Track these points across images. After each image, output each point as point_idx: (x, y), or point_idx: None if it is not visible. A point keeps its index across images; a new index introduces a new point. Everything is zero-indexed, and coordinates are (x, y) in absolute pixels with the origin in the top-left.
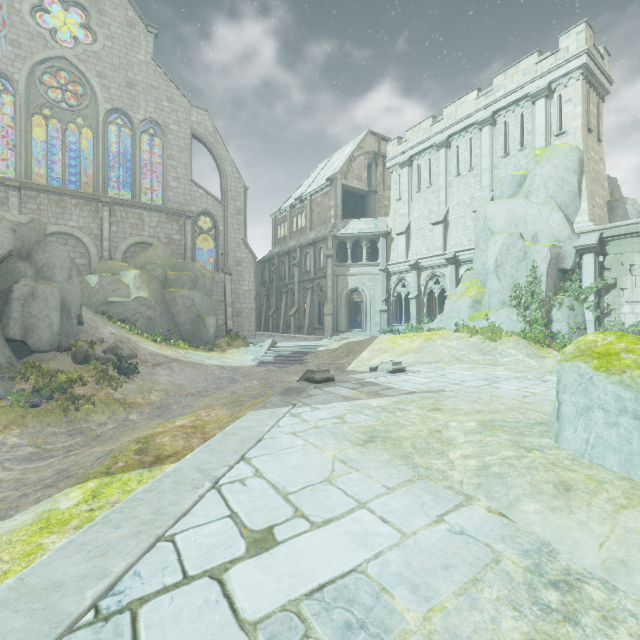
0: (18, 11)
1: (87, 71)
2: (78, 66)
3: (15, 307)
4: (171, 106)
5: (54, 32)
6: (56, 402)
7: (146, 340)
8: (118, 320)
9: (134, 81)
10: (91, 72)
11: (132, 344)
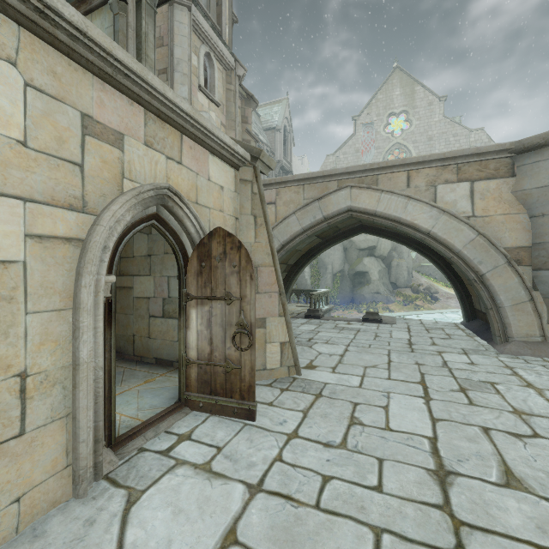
0: (378, 132)
1: (407, 144)
2: (403, 143)
3: (392, 270)
4: (455, 139)
5: (392, 132)
6: (411, 305)
7: (441, 286)
8: (426, 275)
9: (432, 136)
10: (409, 143)
11: (435, 287)
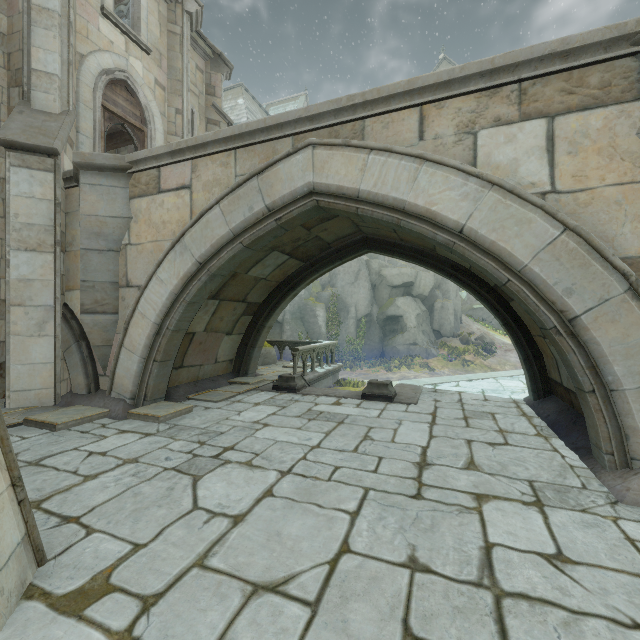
0: None
1: None
2: None
3: (435, 314)
4: None
5: None
6: (458, 361)
7: (498, 334)
8: (479, 320)
9: None
10: None
11: (490, 336)
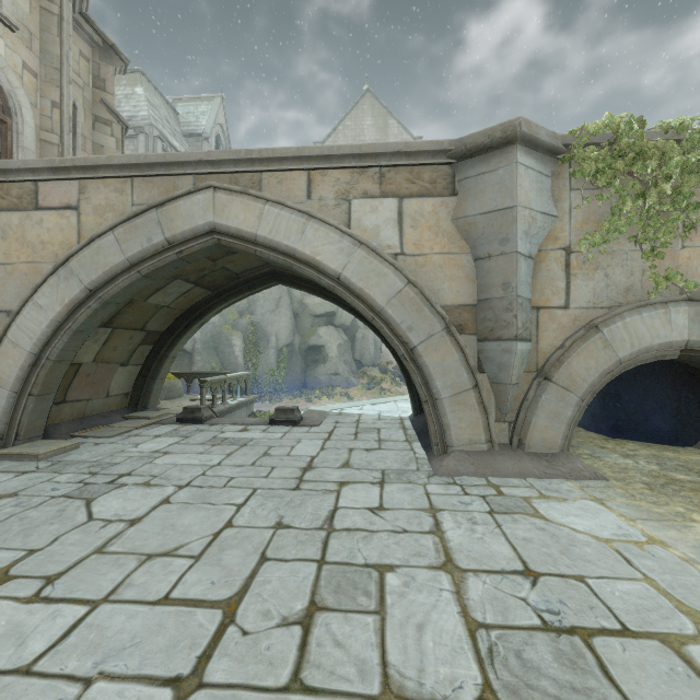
0: None
1: None
2: None
3: (357, 344)
4: None
5: None
6: (376, 389)
7: None
8: None
9: None
10: None
11: None
